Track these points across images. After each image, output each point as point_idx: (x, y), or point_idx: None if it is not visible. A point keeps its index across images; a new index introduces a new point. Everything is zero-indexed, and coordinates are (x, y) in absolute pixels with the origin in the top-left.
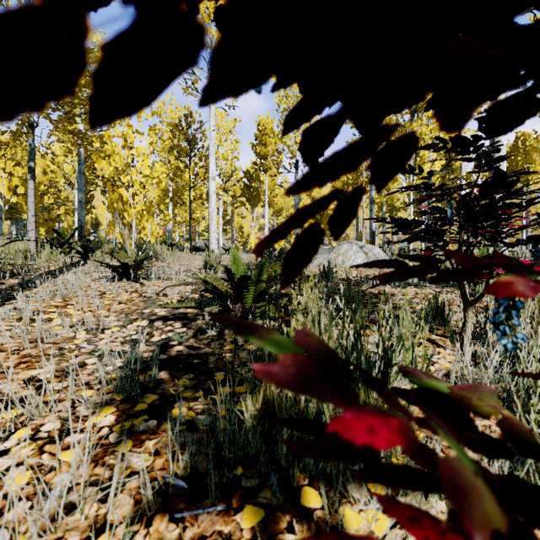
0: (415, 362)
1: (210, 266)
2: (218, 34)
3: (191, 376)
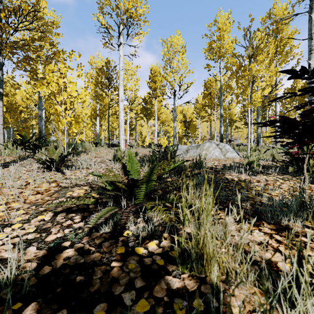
0: None
1: (117, 158)
2: (124, 6)
3: None
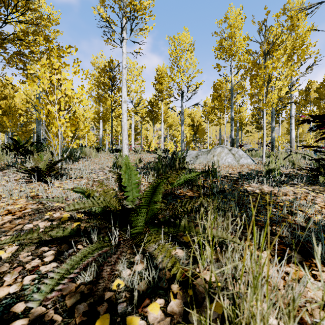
0: None
1: (118, 166)
2: None
3: None
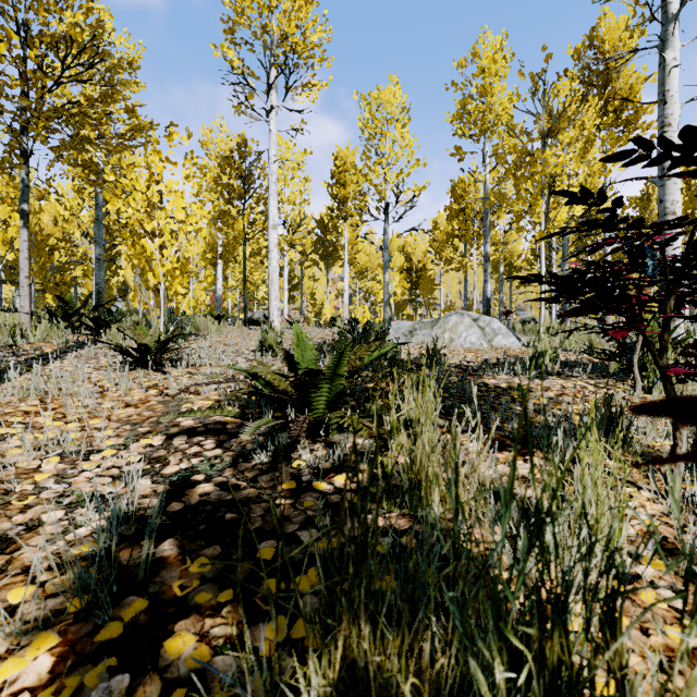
0: (694, 596)
1: (268, 346)
2: (280, 29)
3: (216, 551)
